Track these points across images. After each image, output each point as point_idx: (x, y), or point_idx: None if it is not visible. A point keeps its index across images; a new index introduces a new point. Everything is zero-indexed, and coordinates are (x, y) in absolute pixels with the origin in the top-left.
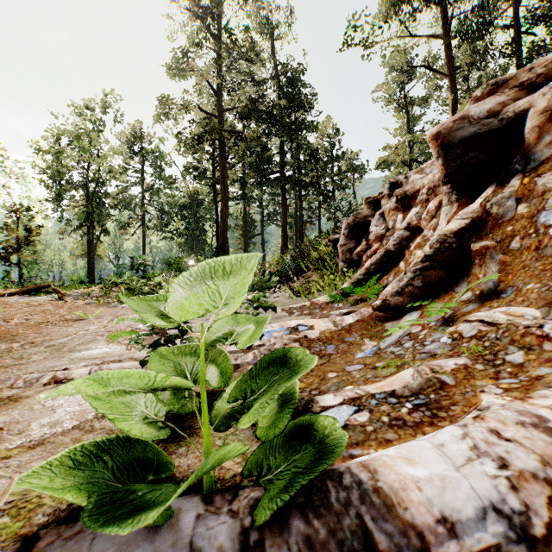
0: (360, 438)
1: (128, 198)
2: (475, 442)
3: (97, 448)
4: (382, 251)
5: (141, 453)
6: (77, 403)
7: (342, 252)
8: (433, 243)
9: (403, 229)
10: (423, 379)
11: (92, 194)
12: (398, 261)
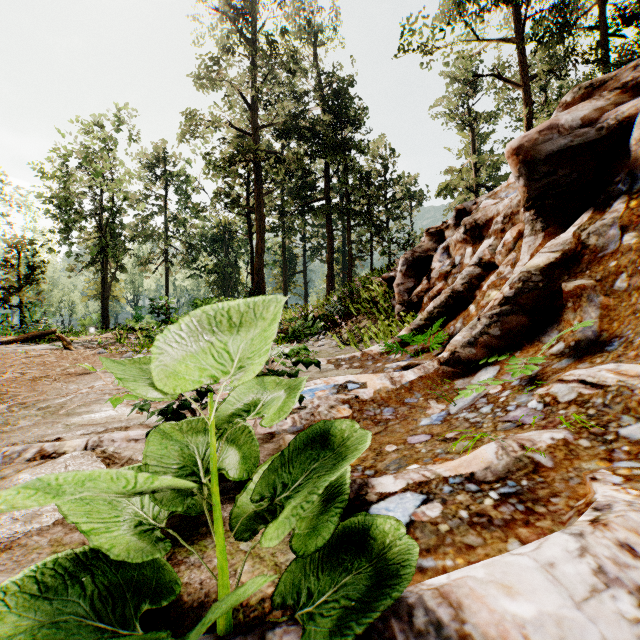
0: (432, 542)
1: (148, 230)
2: (599, 563)
3: (74, 563)
4: (448, 291)
5: (134, 569)
6: None
7: (399, 292)
8: (514, 282)
9: (473, 265)
10: (510, 458)
11: (106, 225)
12: (467, 304)
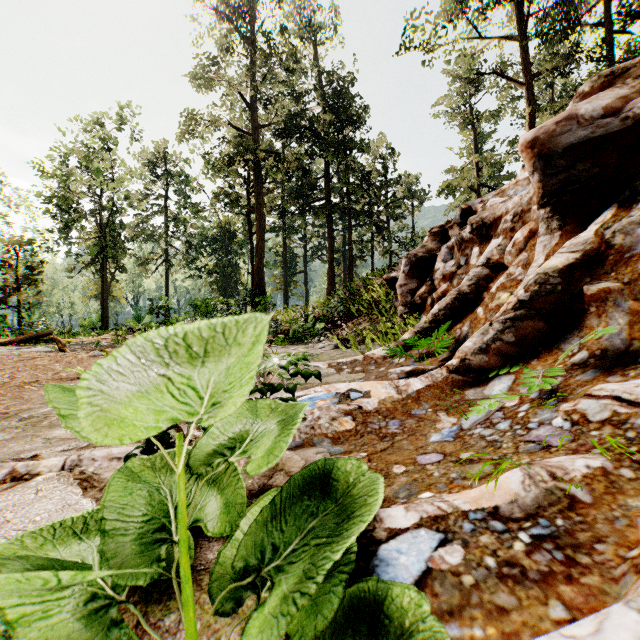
0: (455, 600)
1: (148, 230)
2: None
3: None
4: (454, 293)
5: None
6: (31, 519)
7: (402, 293)
8: (529, 285)
9: (480, 266)
10: (539, 489)
11: (105, 225)
12: (474, 306)
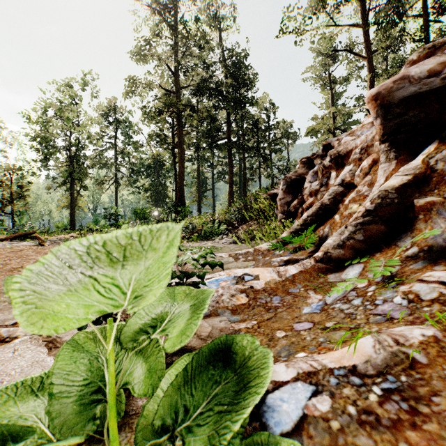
0: (326, 441)
1: (103, 160)
2: None
3: None
4: (318, 204)
5: None
6: (8, 373)
7: (281, 205)
8: (374, 198)
9: (337, 185)
10: (387, 352)
11: (73, 156)
12: (332, 214)
